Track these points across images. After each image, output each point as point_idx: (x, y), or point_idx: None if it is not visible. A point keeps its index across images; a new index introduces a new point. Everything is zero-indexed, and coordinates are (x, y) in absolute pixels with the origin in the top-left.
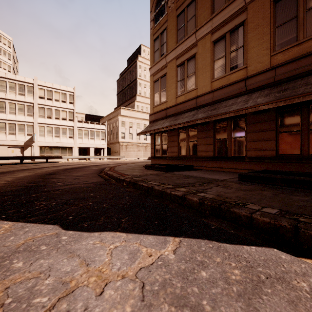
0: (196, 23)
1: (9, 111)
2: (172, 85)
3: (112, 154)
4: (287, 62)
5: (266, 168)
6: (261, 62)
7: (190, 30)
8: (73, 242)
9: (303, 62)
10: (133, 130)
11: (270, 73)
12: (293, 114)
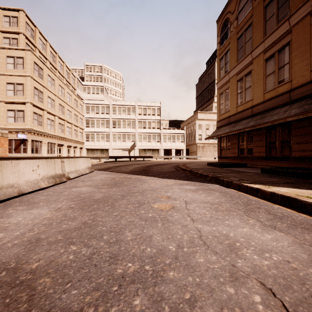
0: (252, 44)
1: (123, 126)
2: (234, 96)
3: (190, 154)
4: None
5: (307, 166)
6: (303, 76)
7: (247, 51)
8: (162, 179)
9: None
10: (210, 131)
11: (309, 86)
12: None
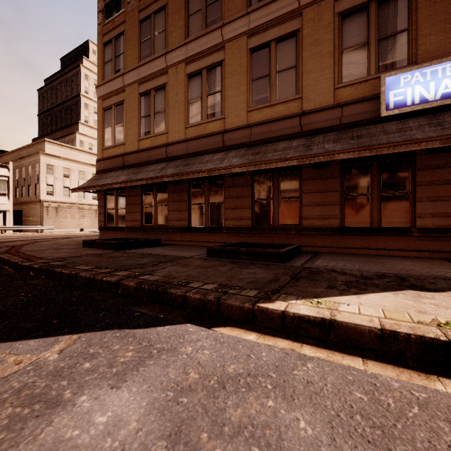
0: (166, 41)
1: None
2: (133, 120)
3: (27, 222)
4: (261, 122)
5: (244, 240)
6: (239, 116)
7: (158, 49)
8: None
9: (274, 126)
10: (72, 182)
11: (246, 131)
12: (267, 180)
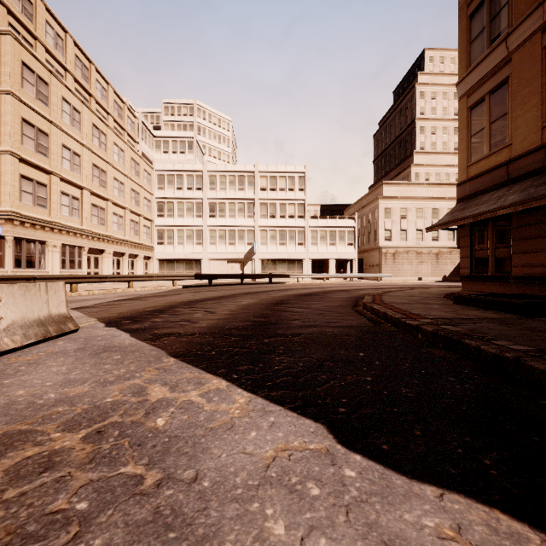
0: None
1: (229, 215)
2: (529, 99)
3: (367, 270)
4: None
5: None
6: None
7: None
8: (377, 500)
9: None
10: (409, 223)
11: None
12: None
